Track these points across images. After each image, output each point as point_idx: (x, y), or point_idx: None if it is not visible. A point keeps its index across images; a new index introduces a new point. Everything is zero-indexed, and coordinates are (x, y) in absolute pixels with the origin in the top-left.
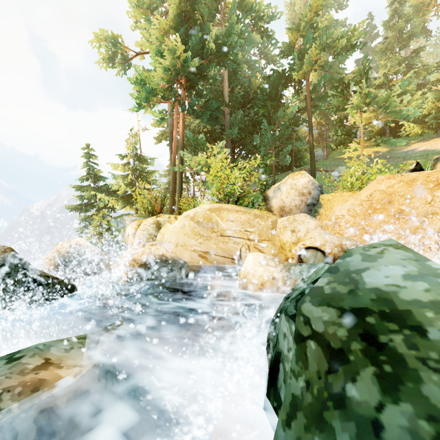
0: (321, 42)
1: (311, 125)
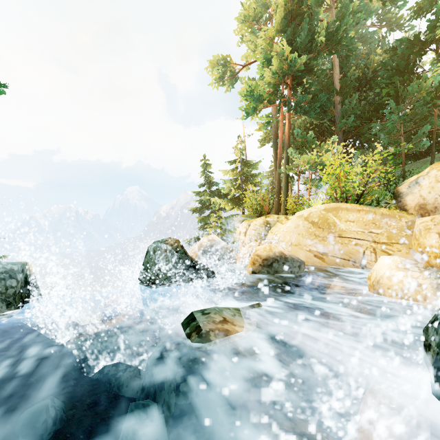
0: None
1: None
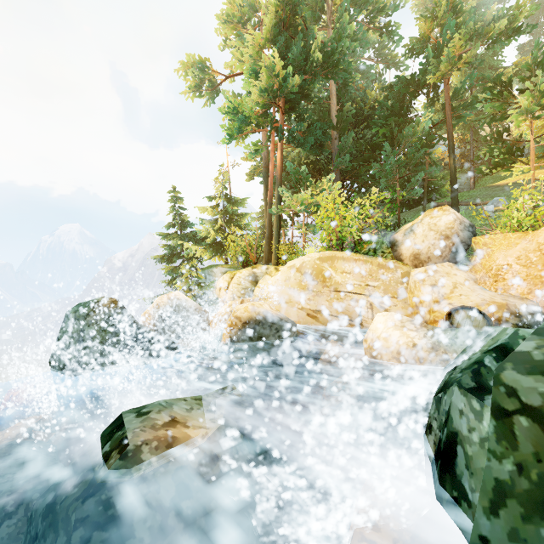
0: (467, 30)
1: (452, 143)
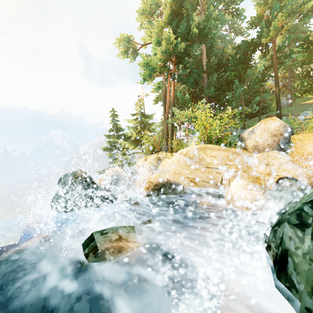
0: (287, 10)
1: (277, 79)
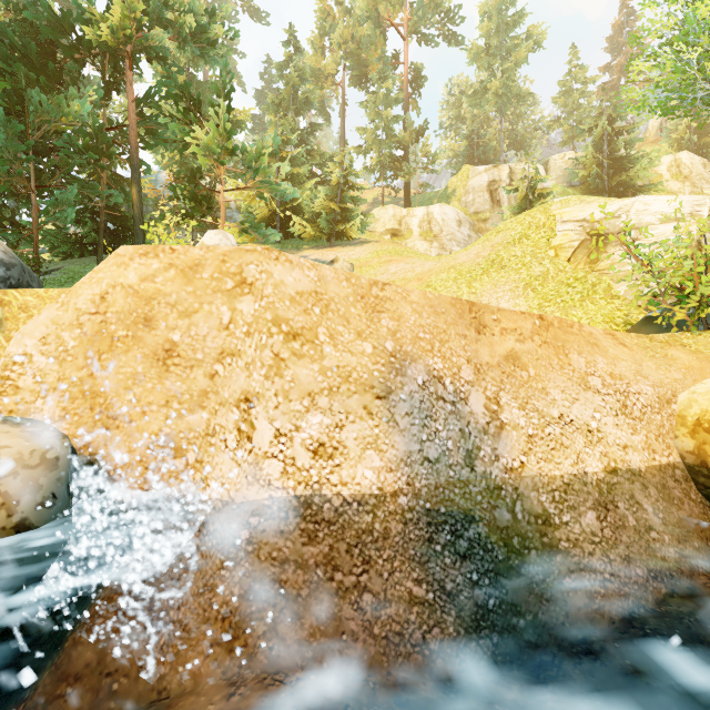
0: None
1: (138, 164)
